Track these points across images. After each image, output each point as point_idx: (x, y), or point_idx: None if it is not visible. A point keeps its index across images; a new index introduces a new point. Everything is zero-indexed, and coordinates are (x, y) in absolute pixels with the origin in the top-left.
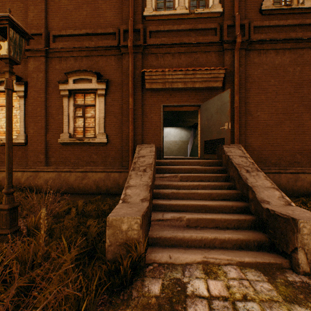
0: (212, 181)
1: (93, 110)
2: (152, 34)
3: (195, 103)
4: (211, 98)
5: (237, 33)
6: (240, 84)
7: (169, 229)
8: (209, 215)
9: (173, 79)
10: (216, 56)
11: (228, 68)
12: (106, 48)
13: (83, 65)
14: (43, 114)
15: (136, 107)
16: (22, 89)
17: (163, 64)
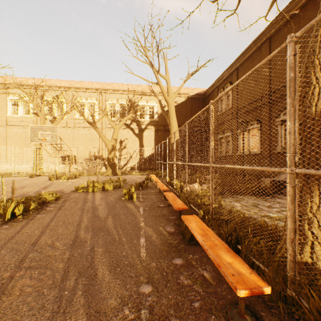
0: None
1: None
2: None
3: None
4: None
5: None
6: None
7: None
8: None
9: None
10: None
11: None
12: None
13: None
14: (268, 137)
15: None
16: (259, 126)
17: None
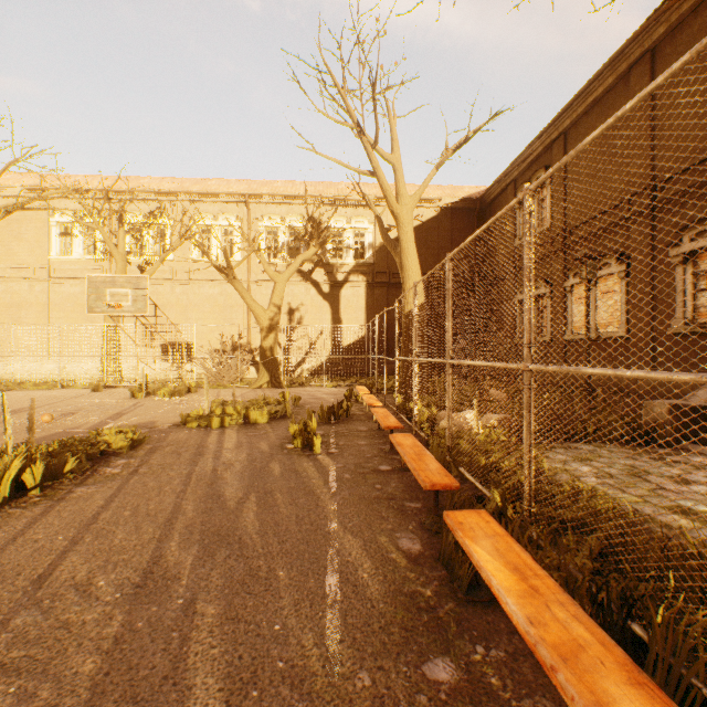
0: None
1: None
2: None
3: None
4: None
5: None
6: None
7: None
8: None
9: None
10: None
11: None
12: None
13: (706, 207)
14: (647, 296)
15: None
16: (622, 268)
17: None
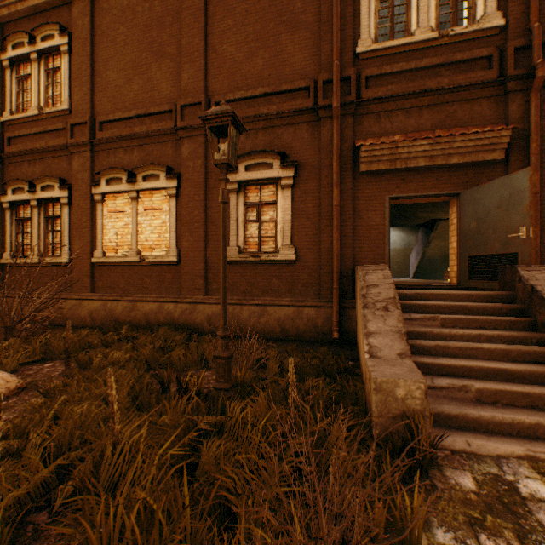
0: (502, 330)
1: (272, 210)
2: (369, 81)
3: (448, 190)
4: (479, 180)
5: (537, 60)
6: (541, 152)
7: (449, 403)
8: (516, 386)
9: (410, 153)
10: (490, 104)
11: (519, 126)
12: (294, 113)
13: (258, 143)
14: (202, 219)
15: (344, 203)
16: (174, 184)
17: (389, 128)
